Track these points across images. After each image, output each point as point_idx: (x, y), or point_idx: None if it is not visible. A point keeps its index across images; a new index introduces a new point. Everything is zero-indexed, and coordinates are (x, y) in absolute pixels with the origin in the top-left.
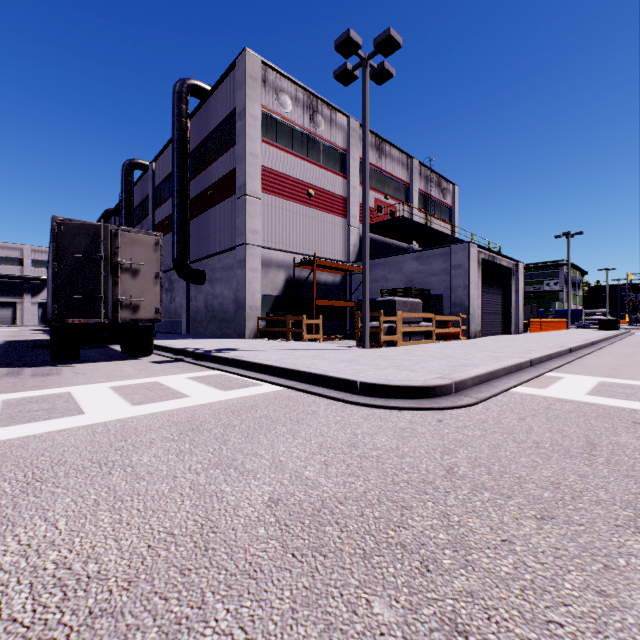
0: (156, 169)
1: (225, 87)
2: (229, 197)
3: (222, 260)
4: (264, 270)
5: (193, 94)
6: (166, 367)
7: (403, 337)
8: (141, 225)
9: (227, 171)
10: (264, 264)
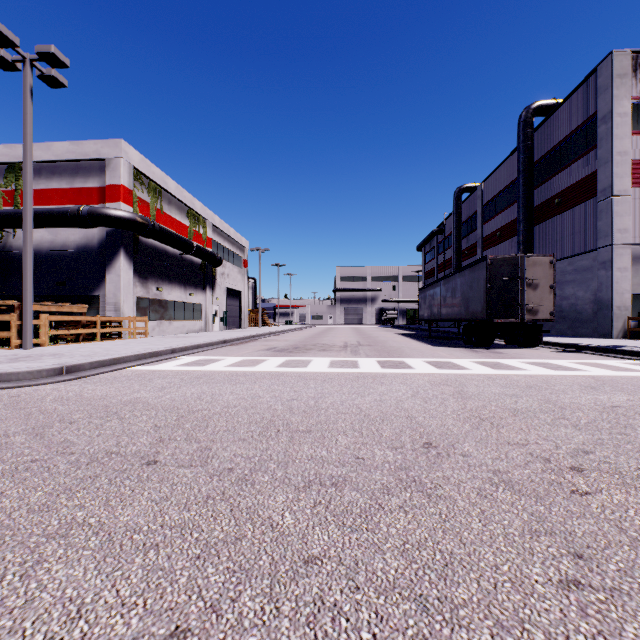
0: (484, 189)
1: (578, 96)
2: (584, 201)
3: (574, 263)
4: (634, 268)
5: (537, 115)
6: (576, 355)
7: None
8: (466, 239)
9: (581, 176)
10: (634, 262)
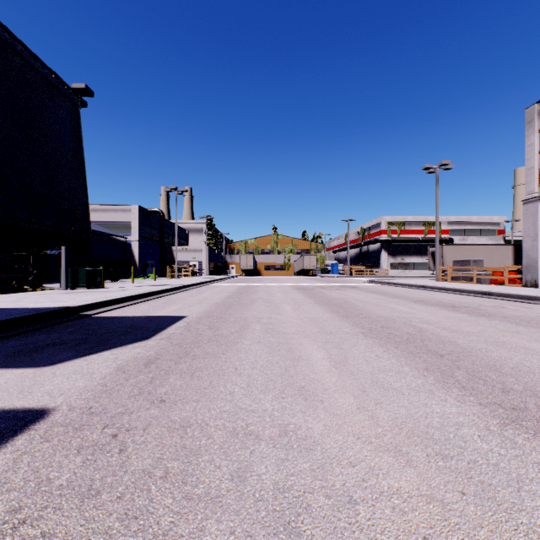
0: None
1: None
2: None
3: None
4: None
5: None
6: None
7: (456, 279)
8: None
9: None
10: None
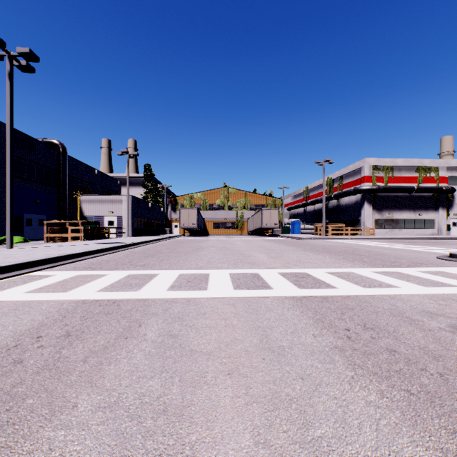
0: None
1: None
2: None
3: None
4: None
5: None
6: None
7: None
8: None
9: None
10: None
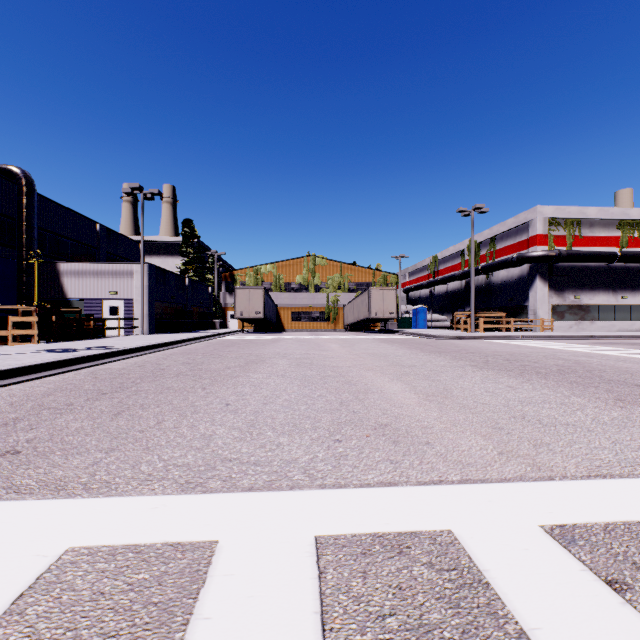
0: None
1: None
2: None
3: None
4: None
5: None
6: None
7: None
8: None
9: None
10: None
